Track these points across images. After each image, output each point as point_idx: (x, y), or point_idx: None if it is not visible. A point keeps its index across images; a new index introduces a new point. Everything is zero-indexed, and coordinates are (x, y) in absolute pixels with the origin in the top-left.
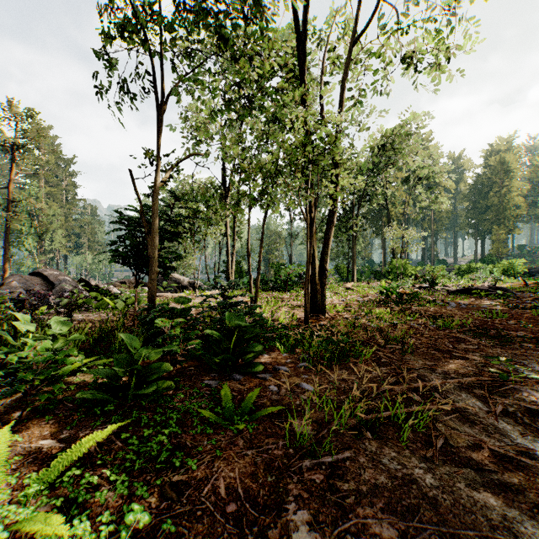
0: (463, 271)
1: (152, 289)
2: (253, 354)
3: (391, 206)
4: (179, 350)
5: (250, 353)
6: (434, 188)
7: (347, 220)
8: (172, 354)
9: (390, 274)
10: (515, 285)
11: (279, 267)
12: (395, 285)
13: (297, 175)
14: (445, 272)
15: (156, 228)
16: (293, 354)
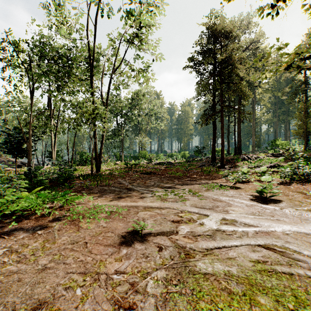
0: (170, 156)
1: (29, 162)
2: (73, 179)
3: (141, 125)
4: (50, 177)
5: (72, 178)
6: (158, 119)
7: (119, 131)
8: (46, 179)
9: (139, 157)
10: (181, 161)
11: (82, 154)
12: (137, 162)
13: (88, 122)
14: (163, 156)
15: (31, 140)
16: (86, 180)
